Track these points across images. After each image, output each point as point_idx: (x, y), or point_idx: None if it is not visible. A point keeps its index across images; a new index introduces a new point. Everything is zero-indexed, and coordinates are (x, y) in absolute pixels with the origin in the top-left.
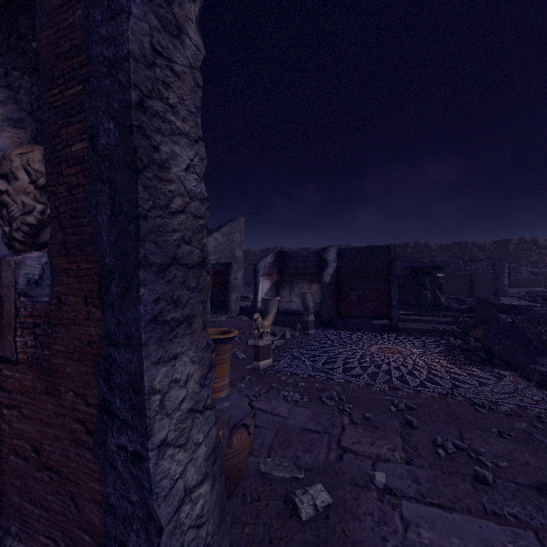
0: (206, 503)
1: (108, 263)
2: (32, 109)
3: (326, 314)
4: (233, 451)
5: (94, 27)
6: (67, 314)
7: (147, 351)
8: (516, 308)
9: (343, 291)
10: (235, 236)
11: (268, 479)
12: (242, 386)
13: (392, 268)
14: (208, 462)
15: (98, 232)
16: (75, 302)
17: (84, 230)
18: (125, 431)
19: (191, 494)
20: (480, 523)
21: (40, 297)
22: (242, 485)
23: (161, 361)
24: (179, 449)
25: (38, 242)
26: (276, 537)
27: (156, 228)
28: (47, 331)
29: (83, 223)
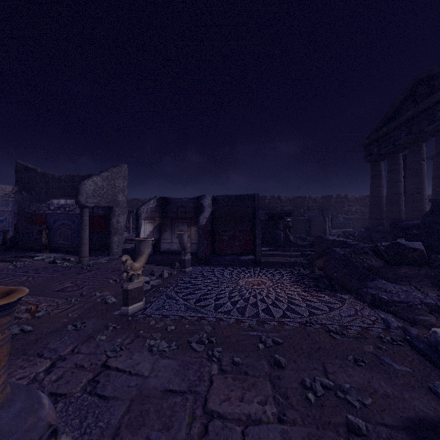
0: None
1: None
2: None
3: (202, 253)
4: None
5: None
6: None
7: None
8: (345, 243)
9: (217, 233)
10: (117, 181)
11: None
12: (102, 339)
13: (256, 213)
14: None
15: None
16: None
17: None
18: None
19: None
20: None
21: None
22: None
23: None
24: None
25: None
26: None
27: None
28: None
29: None
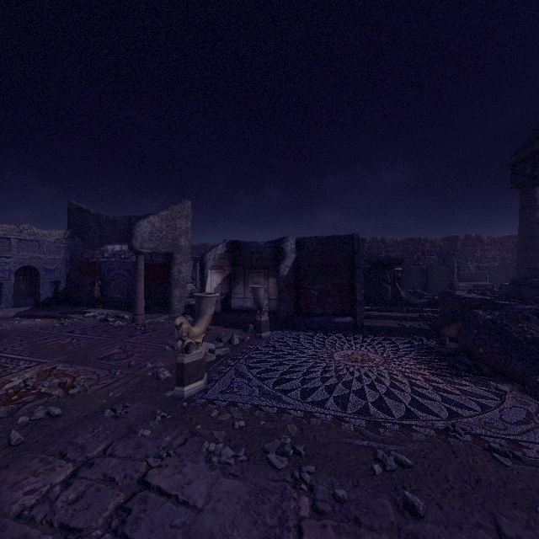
0: None
1: None
2: None
3: (283, 313)
4: None
5: None
6: None
7: None
8: (491, 303)
9: (302, 286)
10: (179, 222)
11: None
12: (145, 435)
13: (356, 260)
14: None
15: None
16: None
17: None
18: None
19: None
20: None
21: None
22: None
23: None
24: None
25: None
26: None
27: None
28: None
29: None
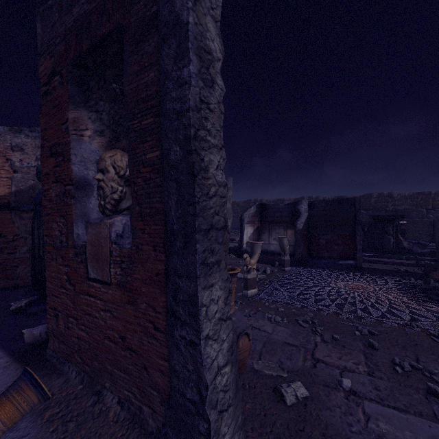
0: (228, 378)
1: (175, 228)
2: (109, 124)
3: (299, 255)
4: (239, 350)
5: (168, 92)
6: (142, 256)
7: (199, 281)
8: None
9: (313, 236)
10: None
11: (260, 375)
12: (235, 308)
13: (357, 217)
14: (229, 353)
15: (169, 210)
16: (147, 249)
17: (153, 205)
18: (184, 327)
19: (221, 370)
20: (430, 424)
21: (125, 245)
22: (242, 377)
23: (206, 287)
24: (214, 341)
25: (118, 209)
26: (269, 413)
27: (203, 208)
28: (129, 265)
29: (153, 201)
